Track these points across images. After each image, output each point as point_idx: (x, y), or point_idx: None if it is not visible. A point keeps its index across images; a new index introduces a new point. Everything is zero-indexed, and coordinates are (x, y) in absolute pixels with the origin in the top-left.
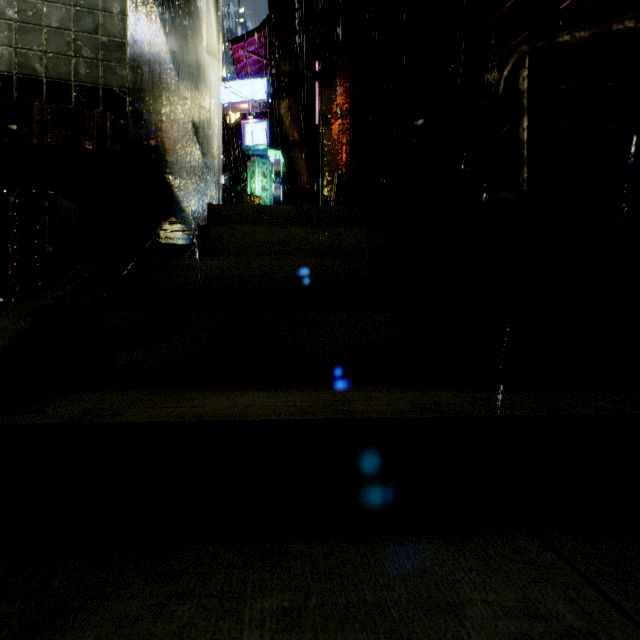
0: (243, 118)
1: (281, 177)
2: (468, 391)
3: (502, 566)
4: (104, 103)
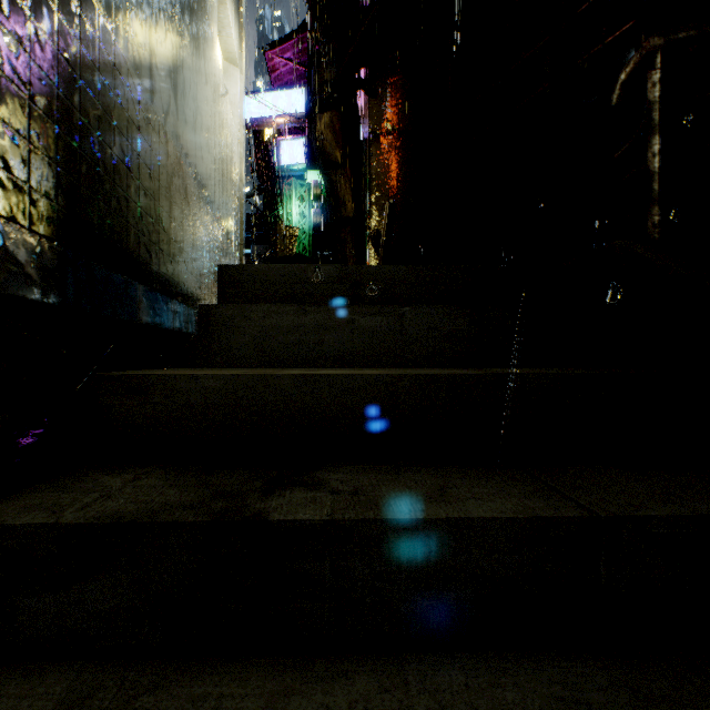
0: (279, 133)
1: (321, 201)
2: None
3: None
4: None
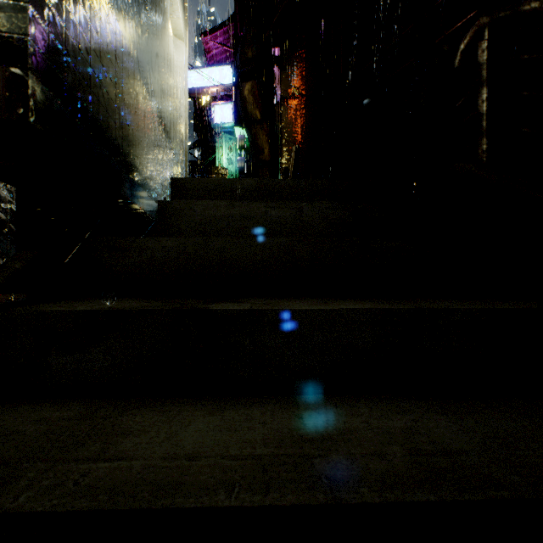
0: (213, 100)
1: (245, 150)
2: (469, 414)
3: None
4: None
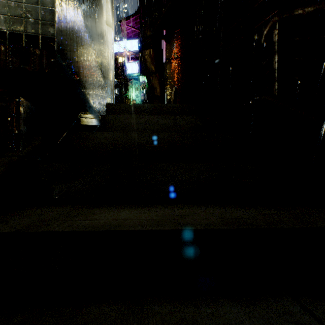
0: (126, 60)
1: (145, 90)
2: (251, 209)
3: (280, 324)
4: (42, 45)
